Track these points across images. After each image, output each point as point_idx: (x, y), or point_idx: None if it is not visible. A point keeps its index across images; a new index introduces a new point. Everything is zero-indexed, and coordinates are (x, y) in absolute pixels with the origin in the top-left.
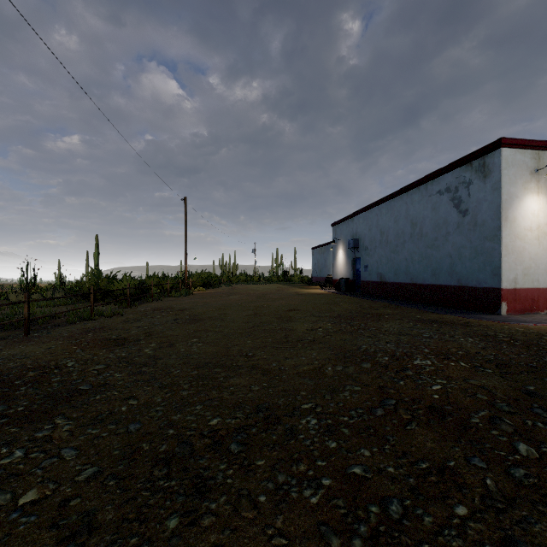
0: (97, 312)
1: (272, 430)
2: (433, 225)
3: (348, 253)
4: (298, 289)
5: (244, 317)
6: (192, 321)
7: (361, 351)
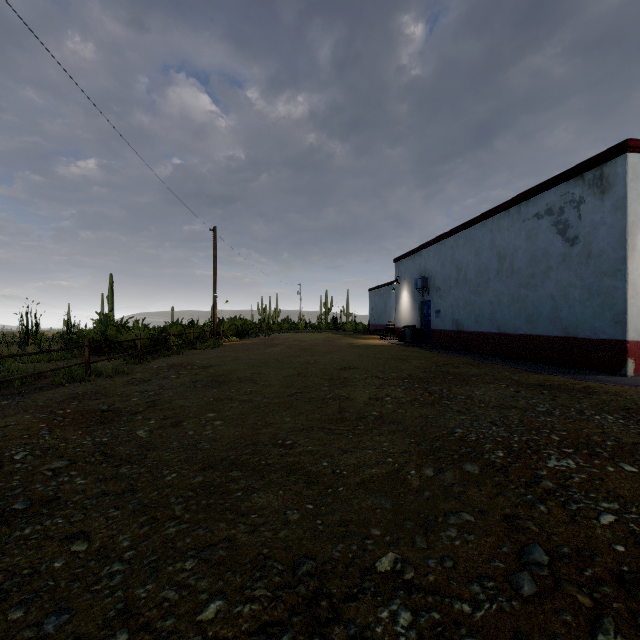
0: (95, 370)
1: (322, 639)
2: (529, 258)
3: (414, 295)
4: (353, 339)
5: (284, 378)
6: (215, 384)
7: (455, 439)
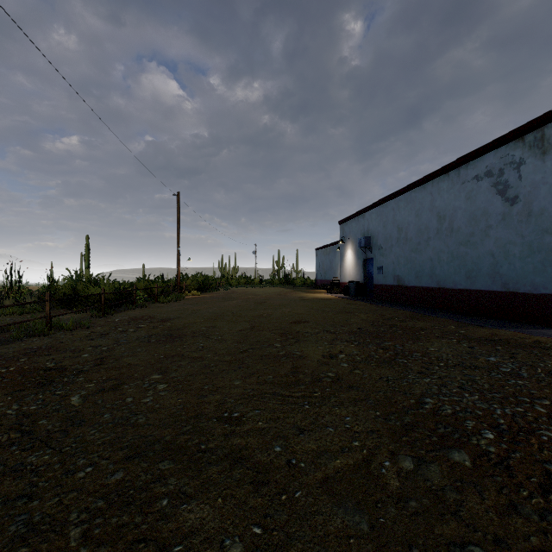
0: (57, 324)
1: None
2: (468, 217)
3: (358, 253)
4: (302, 293)
5: (237, 333)
6: (169, 339)
7: (427, 412)
